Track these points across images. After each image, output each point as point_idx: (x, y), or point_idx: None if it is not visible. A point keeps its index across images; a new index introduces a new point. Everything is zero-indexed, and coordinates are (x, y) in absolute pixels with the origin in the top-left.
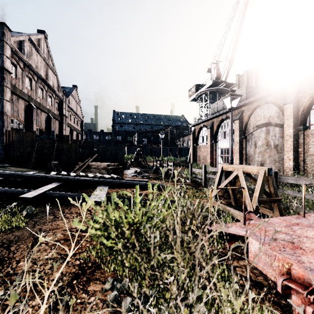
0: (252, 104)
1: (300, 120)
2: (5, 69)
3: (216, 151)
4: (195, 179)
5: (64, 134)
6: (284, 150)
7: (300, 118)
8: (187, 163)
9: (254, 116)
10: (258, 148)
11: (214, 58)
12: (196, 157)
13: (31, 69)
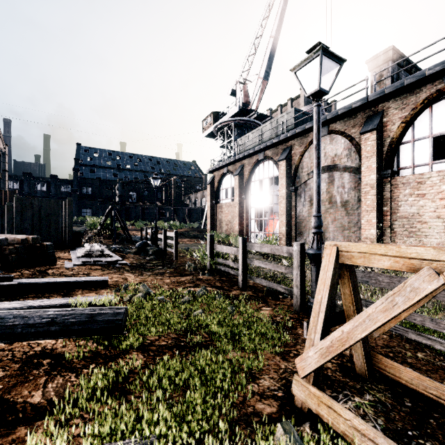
0: (306, 135)
1: (385, 161)
2: None
3: (247, 212)
4: (220, 268)
5: None
6: (362, 210)
7: (385, 157)
8: (201, 232)
9: (310, 155)
10: None
11: (240, 74)
12: (216, 222)
13: None
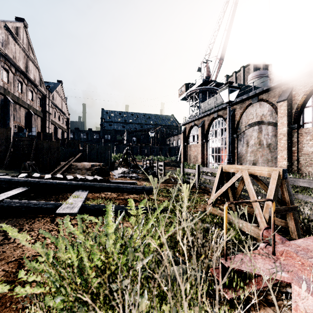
0: (244, 102)
1: (294, 119)
2: None
3: (207, 150)
4: (187, 180)
5: (47, 132)
6: (278, 149)
7: (294, 116)
8: (178, 163)
9: (247, 114)
10: (250, 148)
11: (204, 57)
12: (187, 156)
13: (7, 60)
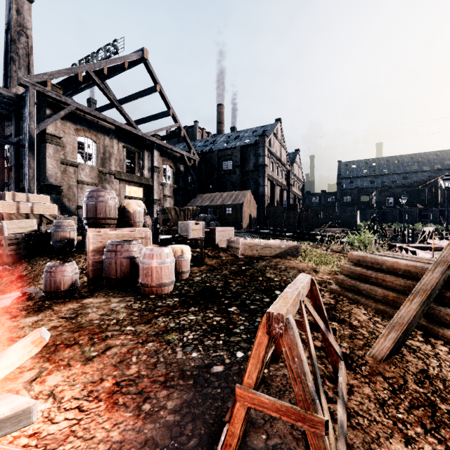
0: None
1: None
2: (265, 165)
3: None
4: None
5: (290, 202)
6: None
7: None
8: None
9: None
10: None
11: None
12: None
13: (273, 156)
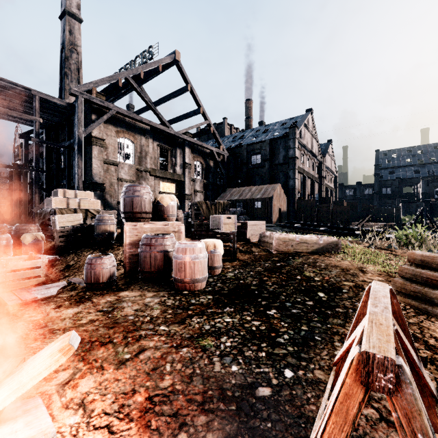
0: None
1: None
2: (296, 157)
3: None
4: None
5: (322, 195)
6: None
7: None
8: None
9: None
10: None
11: None
12: None
13: (304, 147)
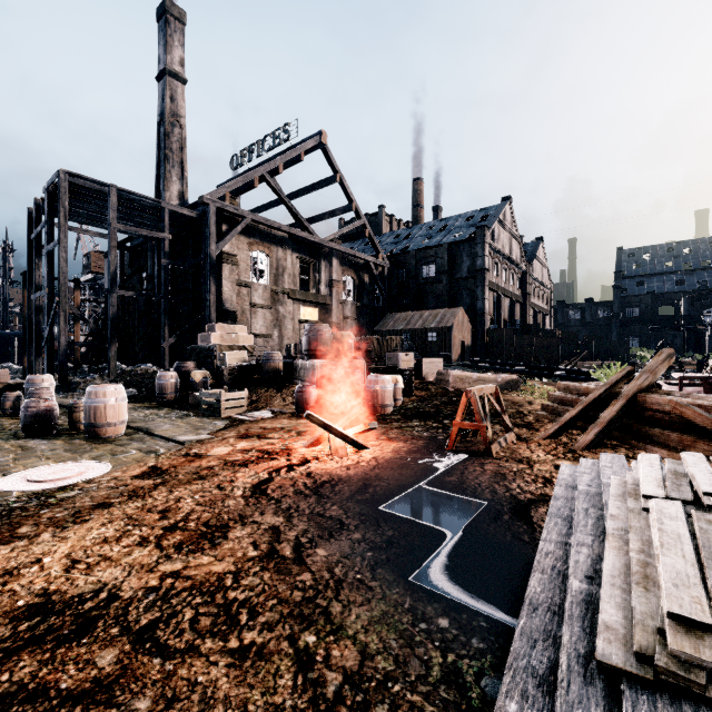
0: None
1: None
2: (486, 269)
3: None
4: None
5: (527, 321)
6: None
7: None
8: None
9: None
10: None
11: None
12: None
13: (498, 253)
